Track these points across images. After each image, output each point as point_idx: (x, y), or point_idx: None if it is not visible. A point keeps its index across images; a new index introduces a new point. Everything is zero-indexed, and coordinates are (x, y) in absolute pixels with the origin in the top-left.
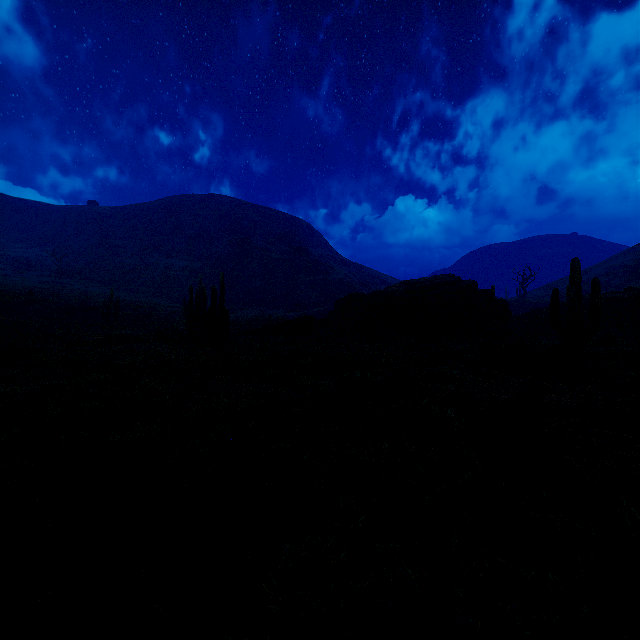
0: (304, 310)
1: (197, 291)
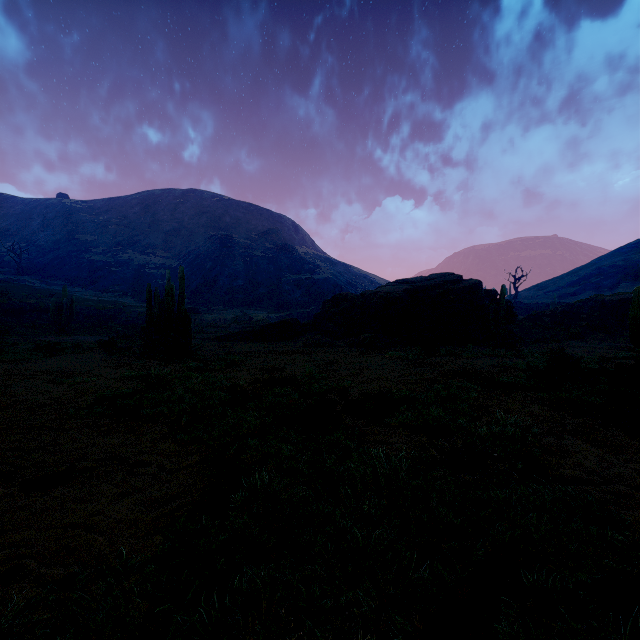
0: (288, 311)
1: (156, 290)
